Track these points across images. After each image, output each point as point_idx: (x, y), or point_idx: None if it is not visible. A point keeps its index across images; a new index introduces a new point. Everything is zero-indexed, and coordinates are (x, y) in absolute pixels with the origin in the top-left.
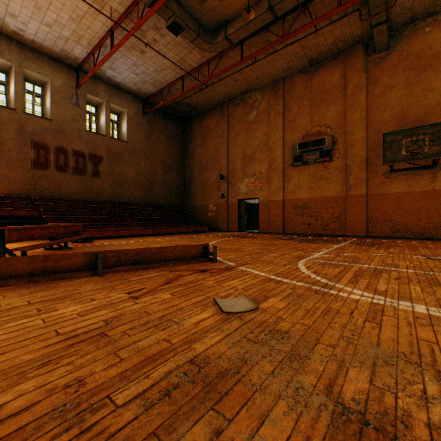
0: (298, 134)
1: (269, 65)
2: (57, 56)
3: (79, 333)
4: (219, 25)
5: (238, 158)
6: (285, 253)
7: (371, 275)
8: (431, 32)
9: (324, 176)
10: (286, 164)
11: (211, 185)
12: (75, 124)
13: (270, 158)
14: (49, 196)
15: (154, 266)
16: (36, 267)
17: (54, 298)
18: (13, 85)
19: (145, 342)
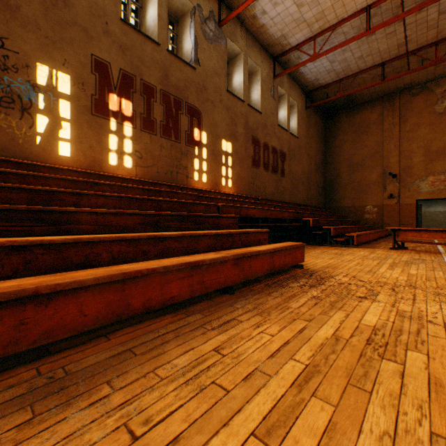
0: None
1: None
2: (269, 43)
3: None
4: None
5: (415, 153)
6: None
7: None
8: None
9: None
10: None
11: (369, 184)
12: (272, 118)
13: None
14: (259, 196)
15: None
16: None
17: None
18: (239, 75)
19: None
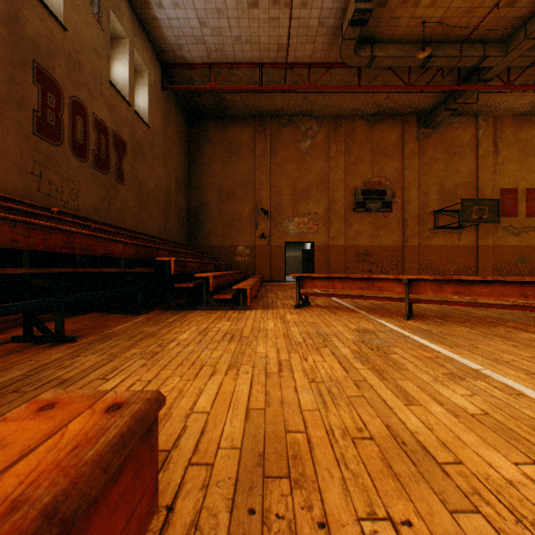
0: (359, 180)
1: (349, 99)
2: None
3: None
4: (364, 37)
5: (285, 190)
6: None
7: None
8: (458, 128)
9: (384, 226)
10: (347, 208)
11: (241, 219)
12: (96, 60)
13: (330, 199)
14: (60, 208)
15: None
16: None
17: None
18: None
19: None
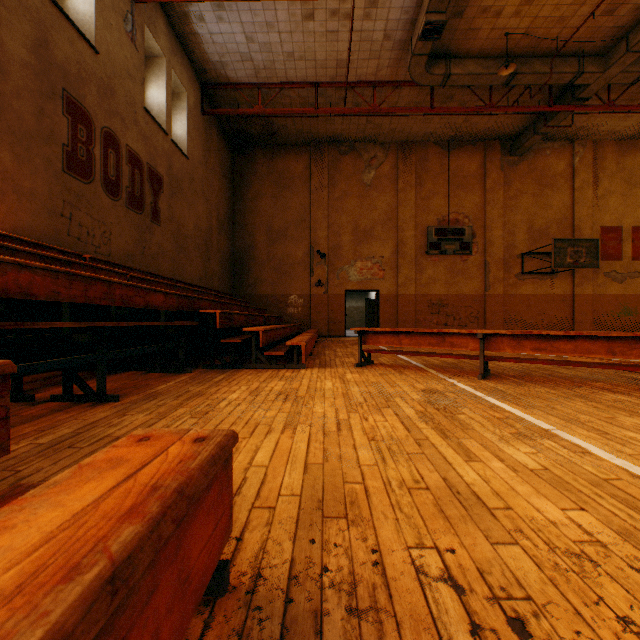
0: (432, 217)
1: (421, 122)
2: None
3: None
4: (437, 51)
5: (345, 230)
6: None
7: None
8: (550, 156)
9: (462, 271)
10: (418, 250)
11: (294, 264)
12: (130, 84)
13: (398, 240)
14: (92, 254)
15: None
16: None
17: None
18: None
19: None
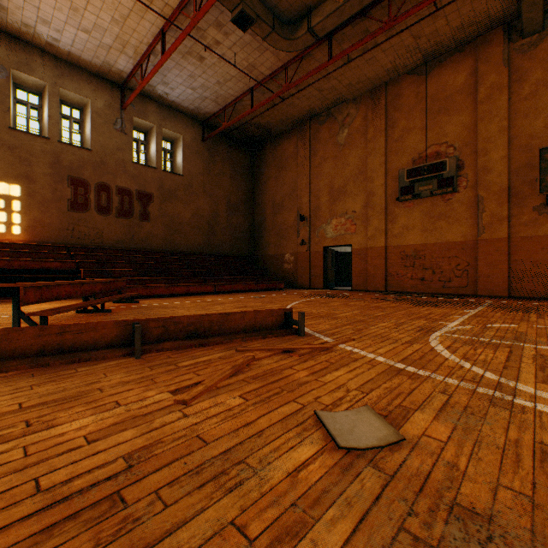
0: (406, 158)
1: (367, 65)
2: (98, 70)
3: (74, 492)
4: (300, 14)
5: (323, 192)
6: (401, 322)
7: None
8: None
9: (444, 214)
10: (389, 198)
11: (287, 228)
12: (120, 155)
13: (367, 192)
14: (89, 244)
15: (214, 341)
16: (48, 342)
17: (59, 399)
18: (47, 109)
19: (193, 531)
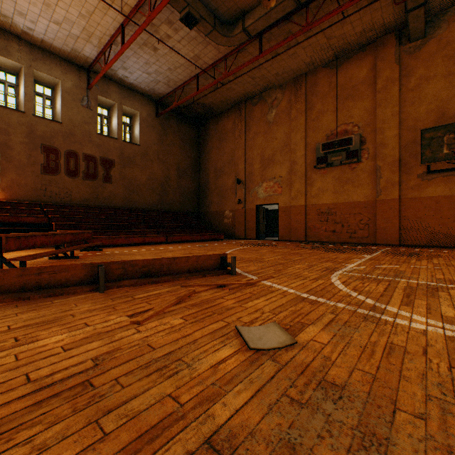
0: (321, 134)
1: (290, 59)
2: (67, 56)
3: (56, 381)
4: (236, 16)
5: (256, 160)
6: (313, 264)
7: (425, 294)
8: None
9: (350, 179)
10: (308, 166)
11: (227, 189)
12: (86, 127)
13: (291, 161)
14: (59, 201)
15: (164, 279)
16: (28, 280)
17: (40, 322)
18: (22, 87)
19: (142, 400)
